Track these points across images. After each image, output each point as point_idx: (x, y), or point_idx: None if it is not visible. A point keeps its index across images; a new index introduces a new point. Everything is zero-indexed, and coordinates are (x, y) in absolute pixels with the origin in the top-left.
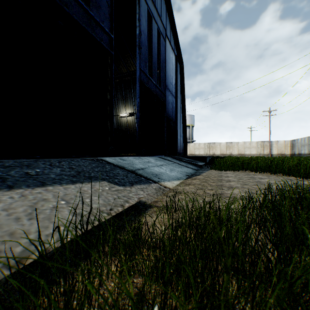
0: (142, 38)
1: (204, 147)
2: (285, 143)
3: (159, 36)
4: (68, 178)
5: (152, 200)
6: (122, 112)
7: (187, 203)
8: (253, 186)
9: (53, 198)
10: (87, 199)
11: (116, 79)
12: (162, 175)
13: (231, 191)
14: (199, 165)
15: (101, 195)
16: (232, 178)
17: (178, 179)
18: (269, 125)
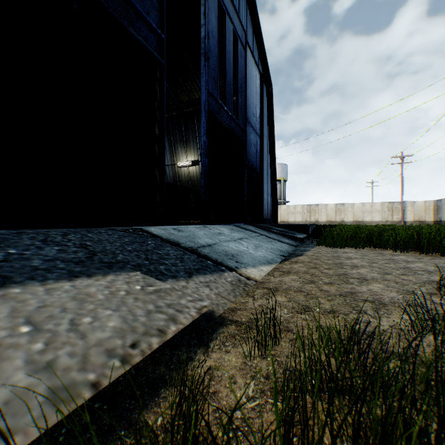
0: (210, 44)
1: (302, 210)
2: (425, 204)
3: (236, 43)
4: (65, 267)
5: (225, 306)
6: (182, 159)
7: (292, 315)
8: (401, 276)
9: (6, 318)
10: (87, 318)
11: (173, 112)
12: (242, 256)
13: (368, 287)
14: (298, 238)
15: (122, 306)
16: (357, 260)
17: (268, 263)
18: (401, 178)
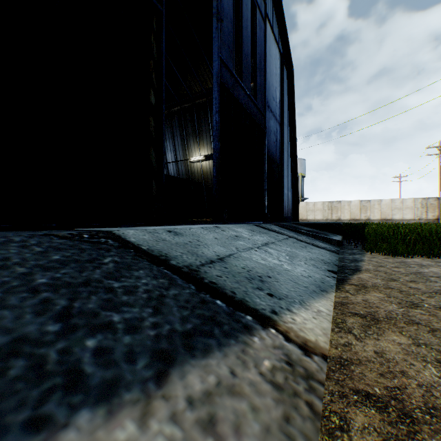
0: (223, 3)
1: (322, 207)
2: None
3: (254, 11)
4: None
5: None
6: (195, 154)
7: None
8: None
9: None
10: None
11: (185, 103)
12: (276, 279)
13: None
14: (335, 241)
15: None
16: None
17: (321, 292)
18: (439, 171)
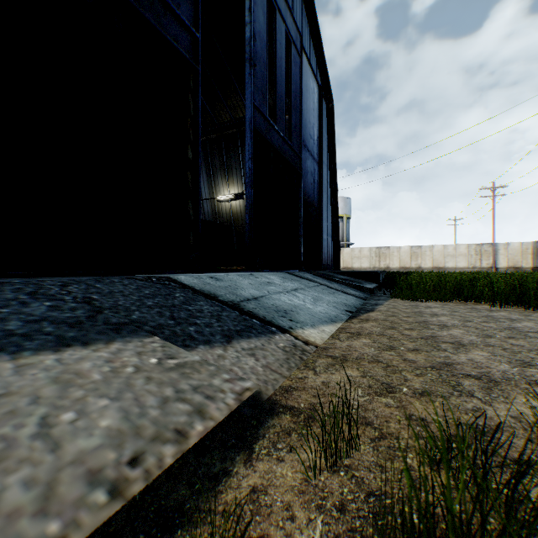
0: (256, 47)
1: (369, 254)
2: (521, 246)
3: (289, 47)
4: (54, 330)
5: (276, 384)
6: (223, 192)
7: (370, 398)
8: (508, 340)
9: None
10: (69, 413)
11: (212, 134)
12: (298, 312)
13: (467, 356)
14: (367, 289)
15: (126, 391)
16: (446, 317)
17: (331, 322)
18: (492, 214)
